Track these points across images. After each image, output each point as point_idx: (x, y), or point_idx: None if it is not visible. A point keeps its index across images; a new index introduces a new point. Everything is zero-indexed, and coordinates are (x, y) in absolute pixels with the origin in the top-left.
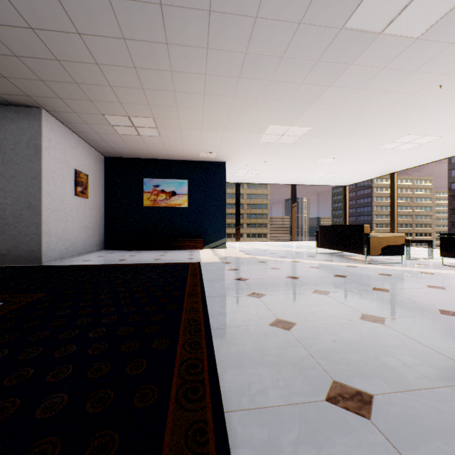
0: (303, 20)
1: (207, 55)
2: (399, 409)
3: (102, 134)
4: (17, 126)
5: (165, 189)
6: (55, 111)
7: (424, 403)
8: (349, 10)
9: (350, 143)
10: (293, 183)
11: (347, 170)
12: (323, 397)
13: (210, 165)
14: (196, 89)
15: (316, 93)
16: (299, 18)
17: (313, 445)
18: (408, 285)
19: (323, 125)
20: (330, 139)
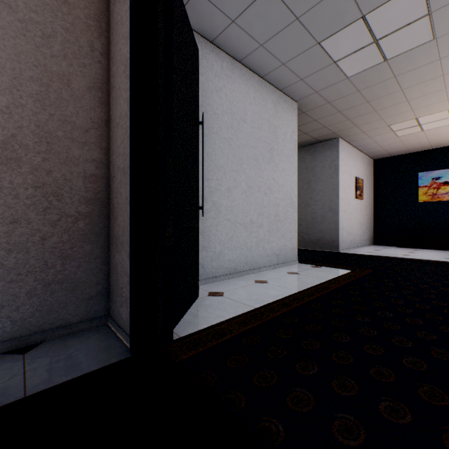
0: None
1: None
2: None
3: (379, 142)
4: (322, 156)
5: (448, 180)
6: (347, 137)
7: None
8: None
9: None
10: None
11: None
12: None
13: None
14: None
15: None
16: None
17: None
18: None
19: None
20: None
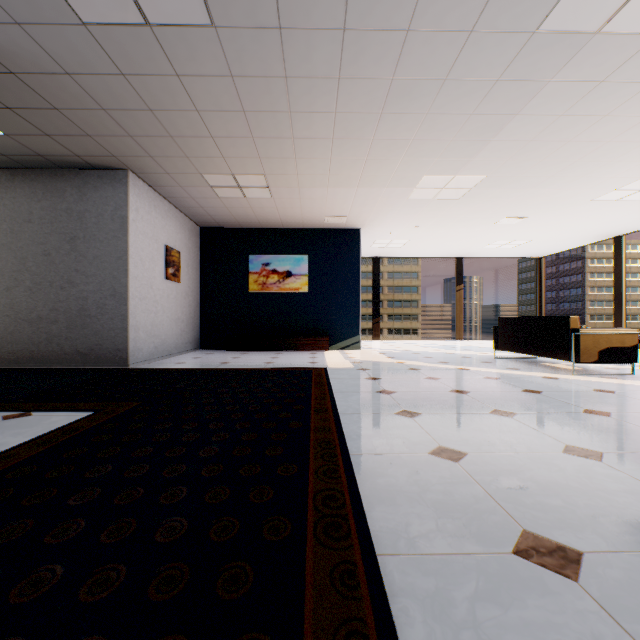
0: (475, 28)
1: (338, 87)
2: (622, 573)
3: (198, 199)
4: (100, 195)
5: (277, 268)
6: (144, 173)
7: None
8: (546, 5)
9: (548, 195)
10: (459, 255)
11: (542, 235)
12: (509, 549)
13: (338, 233)
14: (322, 133)
15: (495, 126)
16: (470, 25)
17: (496, 604)
18: None
19: (505, 170)
20: (515, 190)
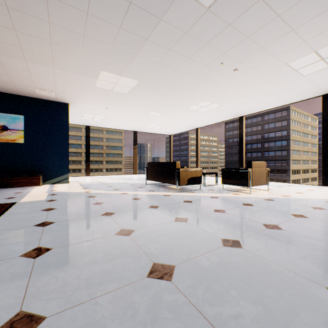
0: None
1: None
2: None
3: None
4: None
5: None
6: None
7: None
8: None
9: (170, 101)
10: (135, 130)
11: (170, 123)
12: None
13: (52, 104)
14: None
15: (137, 44)
16: None
17: None
18: (202, 211)
19: (148, 80)
20: (155, 95)
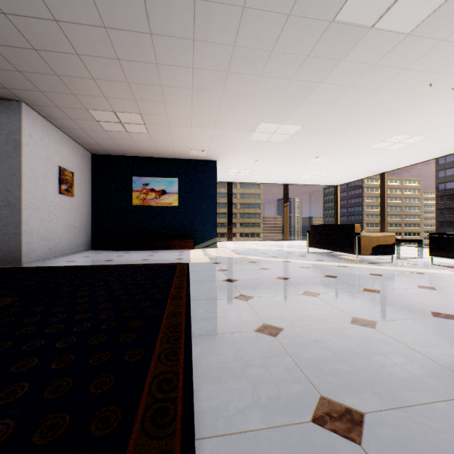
0: (292, 12)
1: (193, 47)
2: (393, 430)
3: (87, 130)
4: None
5: (154, 188)
6: (37, 105)
7: (420, 422)
8: (339, 2)
9: (341, 143)
10: (285, 182)
11: (338, 170)
12: (309, 417)
13: (201, 163)
14: (184, 84)
15: (307, 90)
16: (288, 10)
17: None
18: (399, 285)
19: (314, 123)
20: (321, 138)
